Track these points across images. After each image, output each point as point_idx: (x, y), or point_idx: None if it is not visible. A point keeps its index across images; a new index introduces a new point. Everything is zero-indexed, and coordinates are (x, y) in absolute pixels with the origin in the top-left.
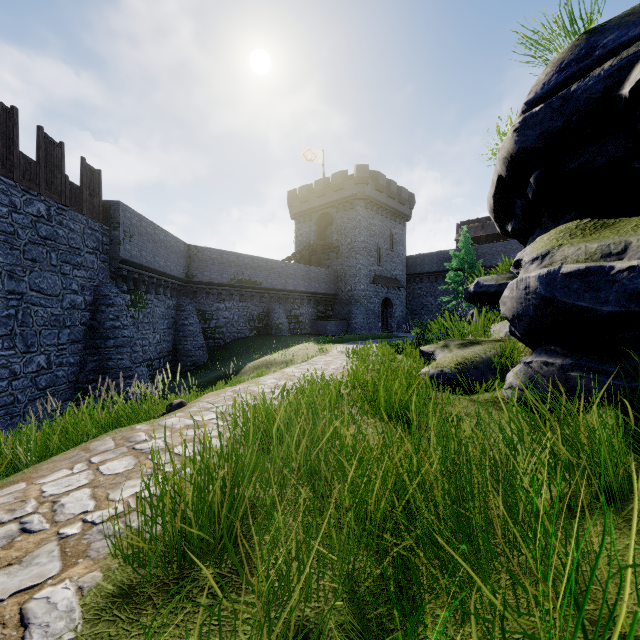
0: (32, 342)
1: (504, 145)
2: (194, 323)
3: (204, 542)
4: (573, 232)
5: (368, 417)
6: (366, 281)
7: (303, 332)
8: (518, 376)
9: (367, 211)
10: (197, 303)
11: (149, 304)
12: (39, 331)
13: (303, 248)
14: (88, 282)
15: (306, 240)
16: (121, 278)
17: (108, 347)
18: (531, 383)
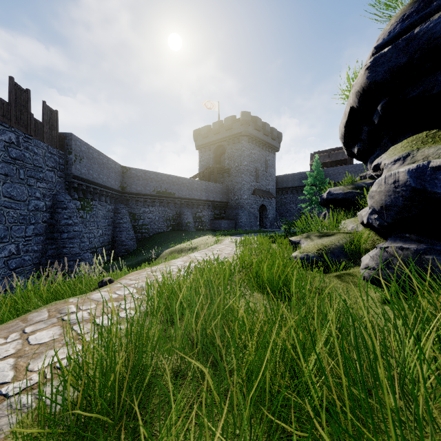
0: (5, 235)
1: (357, 81)
2: (127, 222)
3: (102, 422)
4: (424, 140)
5: (253, 291)
6: (248, 193)
7: (204, 228)
8: (374, 259)
9: (249, 144)
10: (129, 208)
11: (94, 208)
12: (10, 227)
13: (204, 169)
14: (48, 191)
15: (206, 164)
16: (73, 189)
17: (63, 238)
18: (386, 264)
